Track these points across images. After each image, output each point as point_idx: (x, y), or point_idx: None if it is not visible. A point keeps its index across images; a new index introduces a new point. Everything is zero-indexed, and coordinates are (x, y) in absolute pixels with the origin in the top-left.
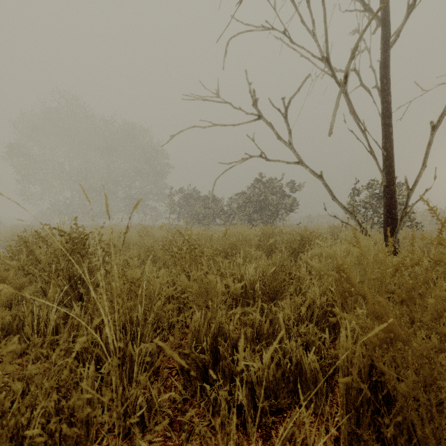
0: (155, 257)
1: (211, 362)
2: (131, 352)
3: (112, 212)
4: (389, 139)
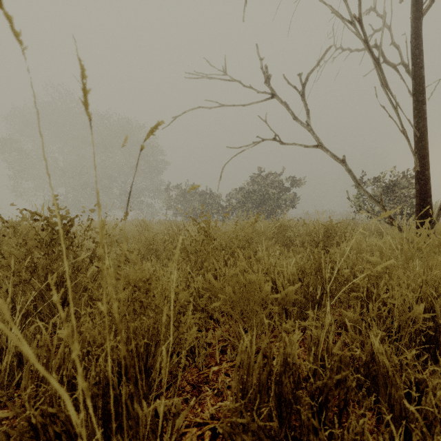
0: (156, 252)
1: (278, 428)
2: (137, 410)
3: (107, 208)
4: (423, 118)
